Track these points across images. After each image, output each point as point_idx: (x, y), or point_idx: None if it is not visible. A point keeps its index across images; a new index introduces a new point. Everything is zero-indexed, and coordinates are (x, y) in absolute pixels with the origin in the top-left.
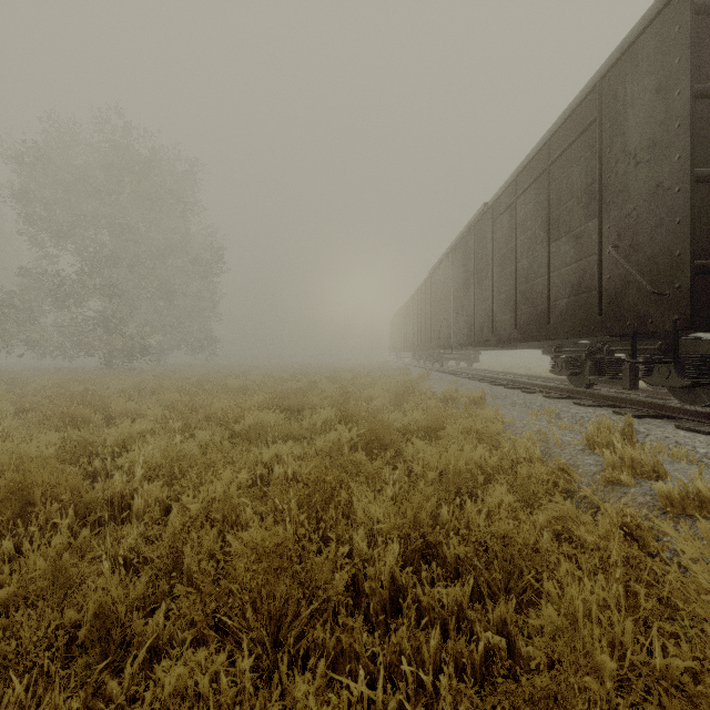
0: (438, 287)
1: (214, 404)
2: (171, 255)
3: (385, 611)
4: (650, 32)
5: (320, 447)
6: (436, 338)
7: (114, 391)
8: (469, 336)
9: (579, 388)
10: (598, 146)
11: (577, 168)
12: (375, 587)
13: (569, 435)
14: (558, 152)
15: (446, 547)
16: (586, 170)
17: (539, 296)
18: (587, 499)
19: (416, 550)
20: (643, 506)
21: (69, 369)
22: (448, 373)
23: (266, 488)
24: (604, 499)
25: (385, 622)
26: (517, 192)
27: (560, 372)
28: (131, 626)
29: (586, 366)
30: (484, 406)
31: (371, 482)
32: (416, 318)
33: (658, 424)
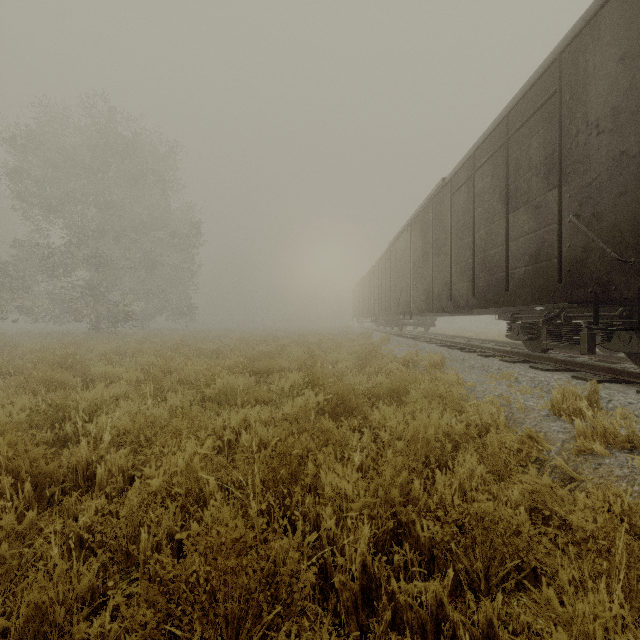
0: (398, 258)
1: (188, 367)
2: (153, 229)
3: (356, 607)
4: (614, 3)
5: (287, 412)
6: (396, 305)
7: (97, 354)
8: (428, 303)
9: (535, 353)
10: (558, 119)
11: (536, 140)
12: (345, 580)
13: (531, 400)
14: (516, 126)
15: (419, 527)
16: (545, 142)
17: (497, 265)
18: (558, 469)
19: (388, 531)
20: (622, 480)
21: (59, 333)
22: (407, 337)
23: (233, 456)
24: (576, 470)
25: (356, 619)
26: (475, 167)
27: (517, 337)
28: (70, 631)
29: (542, 332)
30: (443, 369)
31: (338, 449)
32: (377, 287)
33: (619, 389)
